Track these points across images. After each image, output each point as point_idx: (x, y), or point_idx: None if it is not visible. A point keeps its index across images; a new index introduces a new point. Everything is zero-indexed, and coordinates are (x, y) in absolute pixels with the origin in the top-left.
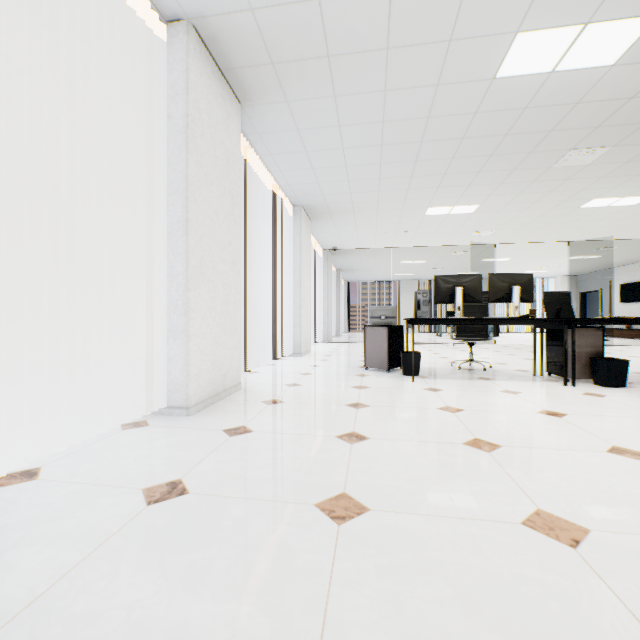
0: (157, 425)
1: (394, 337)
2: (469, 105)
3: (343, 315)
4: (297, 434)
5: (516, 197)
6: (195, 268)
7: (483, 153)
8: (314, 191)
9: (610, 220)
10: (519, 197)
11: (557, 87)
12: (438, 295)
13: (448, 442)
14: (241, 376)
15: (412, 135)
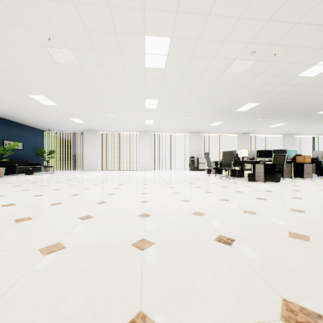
0: None
1: None
2: None
3: None
4: None
5: None
6: None
7: None
8: None
9: None
10: None
11: None
12: None
13: None
14: None
15: None
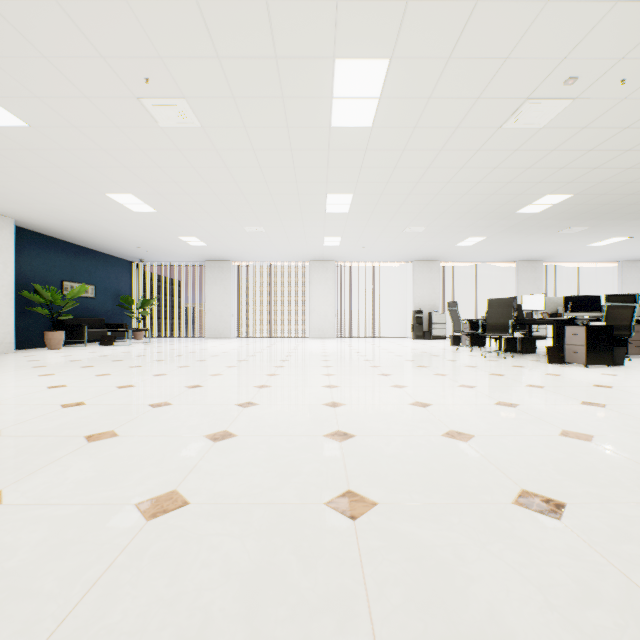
0: None
1: None
2: None
3: None
4: None
5: None
6: None
7: None
8: None
9: None
10: None
11: None
12: None
13: None
14: None
15: None
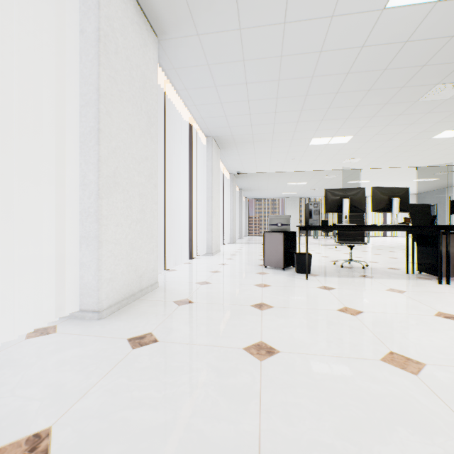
0: (64, 332)
1: (288, 241)
2: (357, 38)
3: (244, 223)
4: (203, 345)
5: (383, 129)
6: (108, 177)
7: (363, 88)
8: (222, 124)
9: (453, 149)
10: (385, 129)
11: (439, 18)
12: (327, 206)
13: (364, 358)
14: (161, 274)
15: (305, 70)
